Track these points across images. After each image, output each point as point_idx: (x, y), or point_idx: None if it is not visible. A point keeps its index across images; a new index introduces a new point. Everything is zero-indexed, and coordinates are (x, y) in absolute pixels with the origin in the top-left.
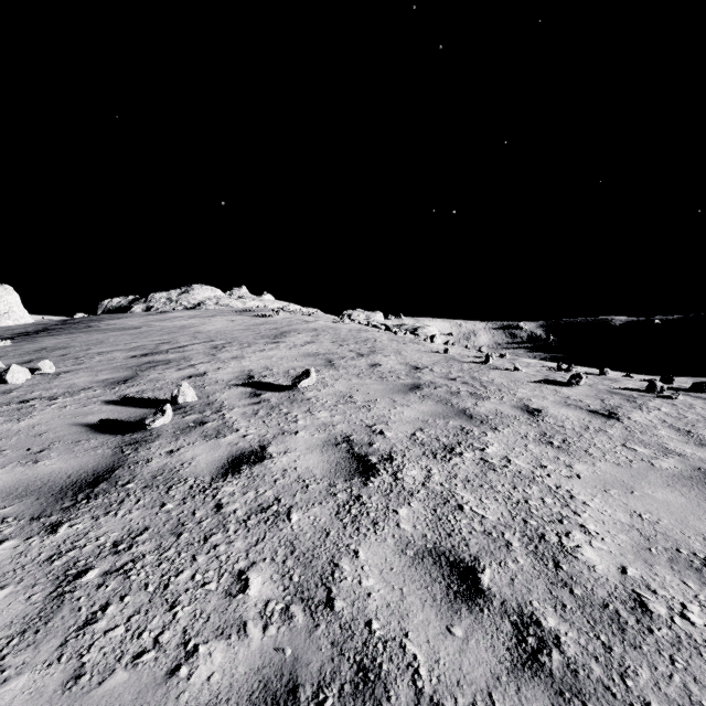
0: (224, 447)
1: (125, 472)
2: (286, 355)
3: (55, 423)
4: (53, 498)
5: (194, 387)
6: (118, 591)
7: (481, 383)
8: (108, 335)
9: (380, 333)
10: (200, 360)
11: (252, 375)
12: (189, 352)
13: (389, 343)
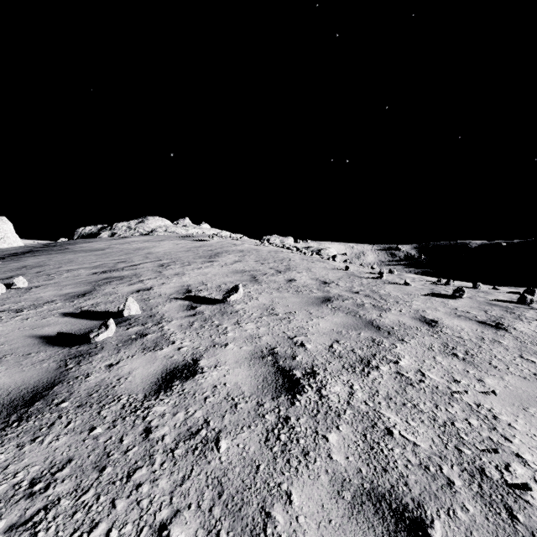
0: (160, 360)
1: (63, 389)
2: (218, 272)
3: (14, 334)
4: None
5: (141, 300)
6: None
7: (380, 296)
8: (78, 256)
9: (292, 254)
10: (148, 276)
11: (190, 289)
12: (140, 269)
13: (301, 262)
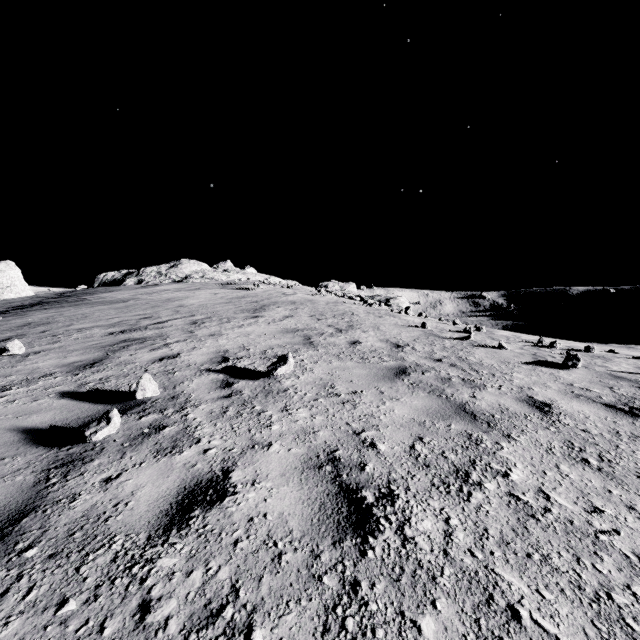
0: (177, 471)
1: (34, 522)
2: (264, 332)
3: None
4: None
5: (163, 373)
6: None
7: (470, 365)
8: (95, 309)
9: (355, 305)
10: (176, 338)
11: (226, 357)
12: (167, 328)
13: (367, 317)
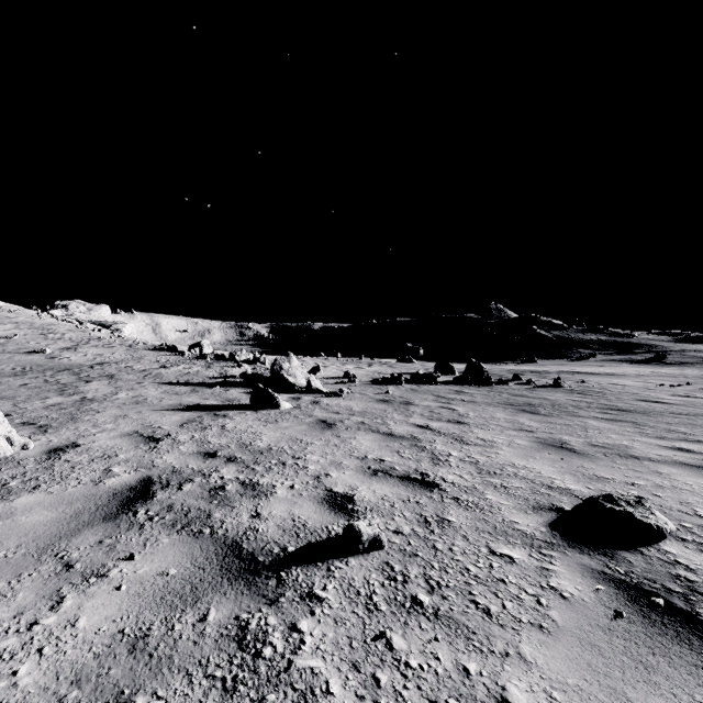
0: None
1: None
2: (3, 333)
3: None
4: None
5: None
6: None
7: (82, 341)
8: None
9: (65, 326)
10: None
11: None
12: None
13: (64, 331)
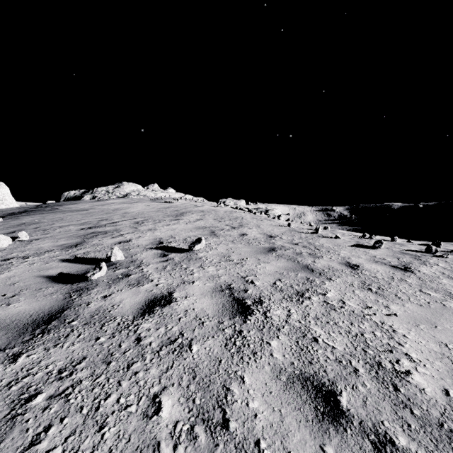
0: (143, 293)
1: (71, 312)
2: (184, 228)
3: (25, 275)
4: (17, 333)
5: (122, 250)
6: (59, 414)
7: (315, 246)
8: (67, 215)
9: (244, 213)
10: (127, 231)
11: (161, 241)
12: (119, 226)
13: (252, 220)
